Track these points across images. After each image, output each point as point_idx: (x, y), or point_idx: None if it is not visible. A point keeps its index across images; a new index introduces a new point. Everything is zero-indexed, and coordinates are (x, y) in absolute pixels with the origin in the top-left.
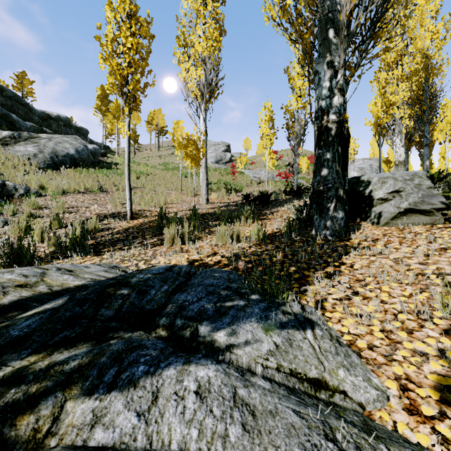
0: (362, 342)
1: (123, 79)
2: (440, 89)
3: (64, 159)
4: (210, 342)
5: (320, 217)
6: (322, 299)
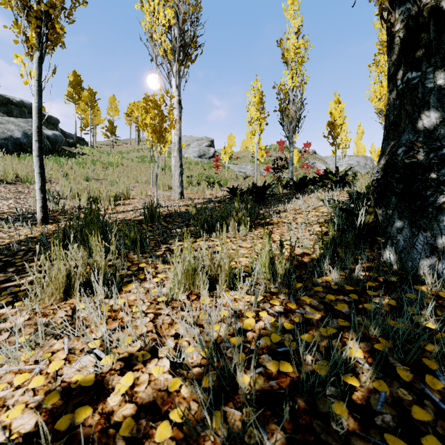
0: None
1: None
2: None
3: (4, 143)
4: None
5: (415, 226)
6: None
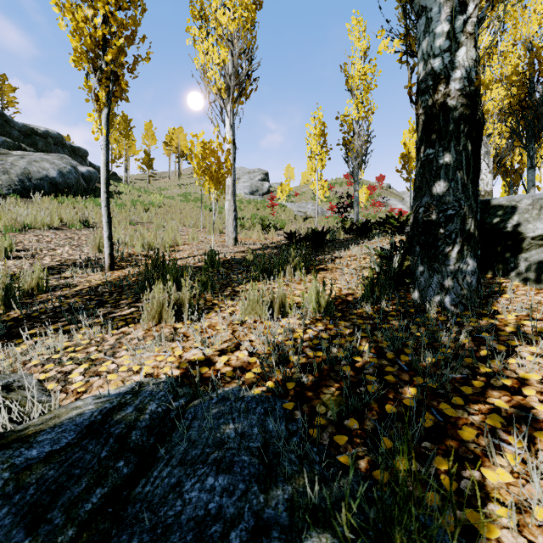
0: None
1: (96, 44)
2: None
3: (40, 183)
4: None
5: (431, 270)
6: None
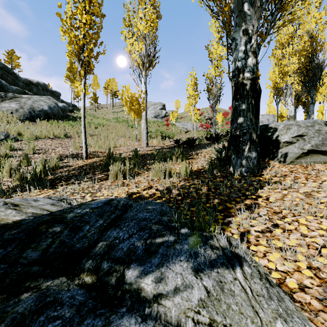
0: (292, 281)
1: (80, 48)
2: (322, 61)
3: (39, 113)
4: (136, 291)
5: (237, 157)
6: (245, 231)
